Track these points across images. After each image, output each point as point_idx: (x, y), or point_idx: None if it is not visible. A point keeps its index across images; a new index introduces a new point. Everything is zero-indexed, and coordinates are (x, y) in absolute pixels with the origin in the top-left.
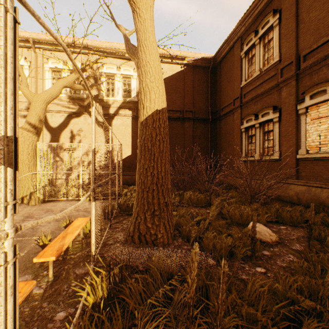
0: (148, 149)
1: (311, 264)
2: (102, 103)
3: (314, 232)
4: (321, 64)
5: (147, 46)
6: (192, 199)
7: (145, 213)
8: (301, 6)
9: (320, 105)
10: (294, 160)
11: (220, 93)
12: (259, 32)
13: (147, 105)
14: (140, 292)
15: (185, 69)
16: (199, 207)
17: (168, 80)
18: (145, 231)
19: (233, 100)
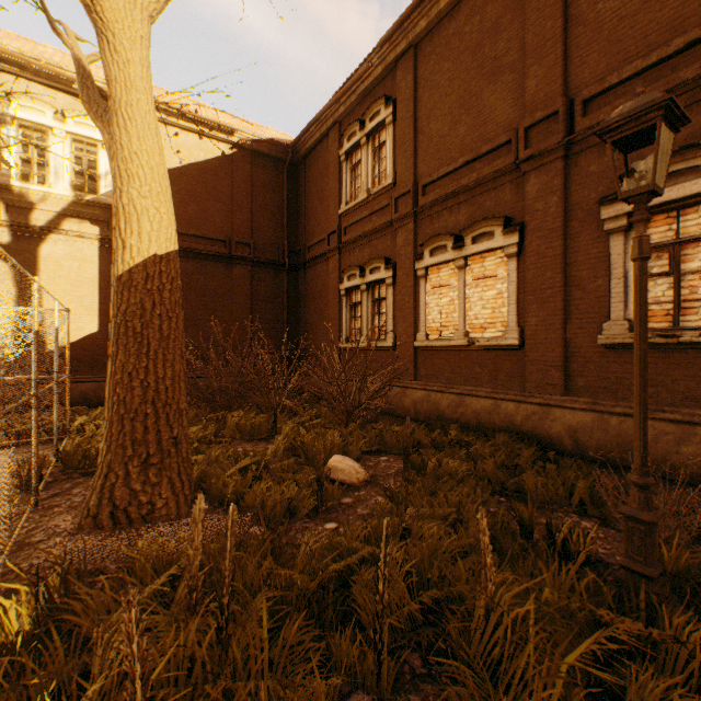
0: (136, 334)
1: (395, 503)
2: (7, 195)
3: (418, 459)
4: (442, 205)
5: (133, 119)
6: (241, 427)
7: (127, 464)
8: (421, 106)
9: (442, 267)
10: (413, 350)
11: (306, 216)
12: (366, 124)
13: (134, 242)
14: (109, 608)
15: (236, 154)
16: (256, 440)
17: (197, 171)
18: (127, 500)
19: (327, 235)
